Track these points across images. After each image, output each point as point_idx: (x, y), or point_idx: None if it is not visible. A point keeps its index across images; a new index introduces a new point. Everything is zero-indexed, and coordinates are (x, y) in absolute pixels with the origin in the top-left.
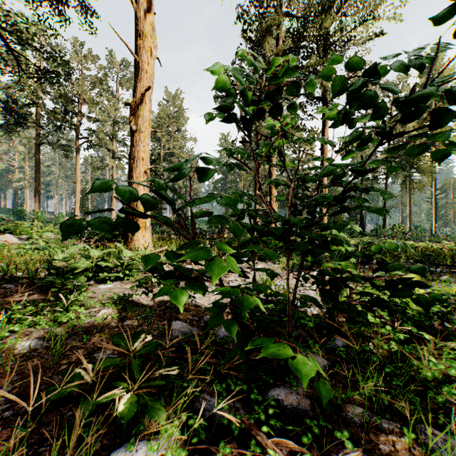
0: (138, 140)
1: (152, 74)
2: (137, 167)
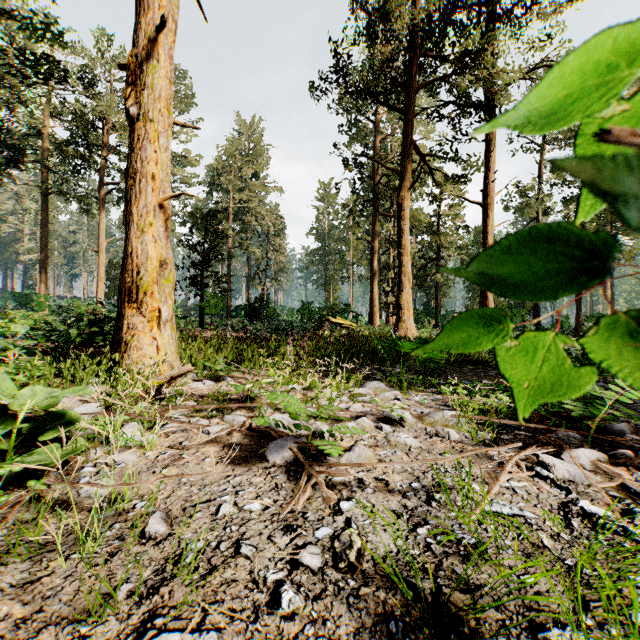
0: (143, 136)
1: (174, 3)
2: (140, 194)
